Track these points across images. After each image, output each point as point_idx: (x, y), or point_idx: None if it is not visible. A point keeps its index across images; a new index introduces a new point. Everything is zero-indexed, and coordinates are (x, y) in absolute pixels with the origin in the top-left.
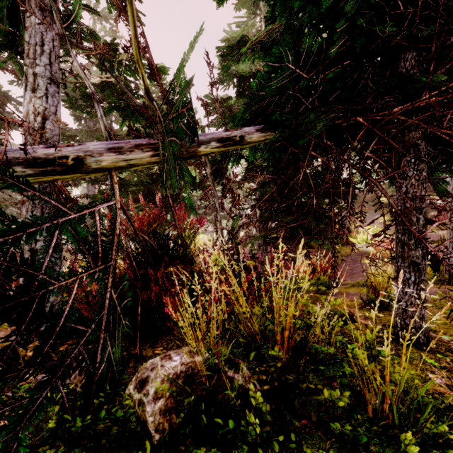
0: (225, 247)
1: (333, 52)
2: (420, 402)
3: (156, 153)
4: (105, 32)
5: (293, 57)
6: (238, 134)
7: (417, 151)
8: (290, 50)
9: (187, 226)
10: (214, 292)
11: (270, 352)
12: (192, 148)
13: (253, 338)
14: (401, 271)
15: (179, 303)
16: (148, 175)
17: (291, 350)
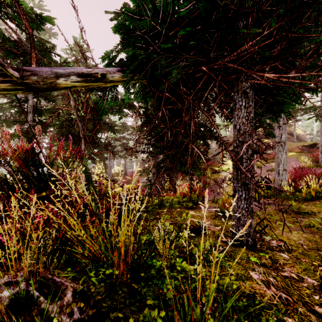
0: (66, 171)
1: (183, 11)
2: (234, 307)
3: (6, 79)
4: (33, 5)
5: (151, 13)
6: (99, 72)
7: (247, 97)
8: (147, 5)
9: (67, 155)
10: (39, 217)
11: (108, 271)
12: (49, 79)
13: (95, 258)
14: (206, 190)
15: (24, 227)
16: (69, 119)
17: (130, 266)
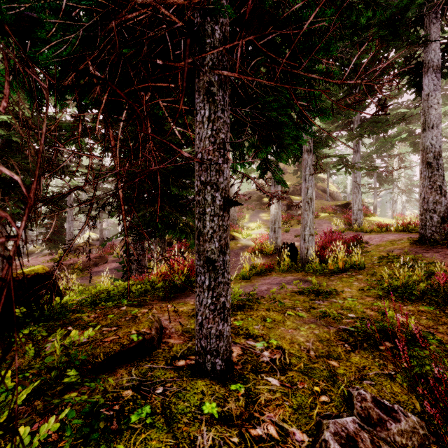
0: None
1: None
2: None
3: None
4: None
5: None
6: None
7: (213, 102)
8: None
9: None
10: None
11: None
12: None
13: None
14: None
15: None
16: None
17: None
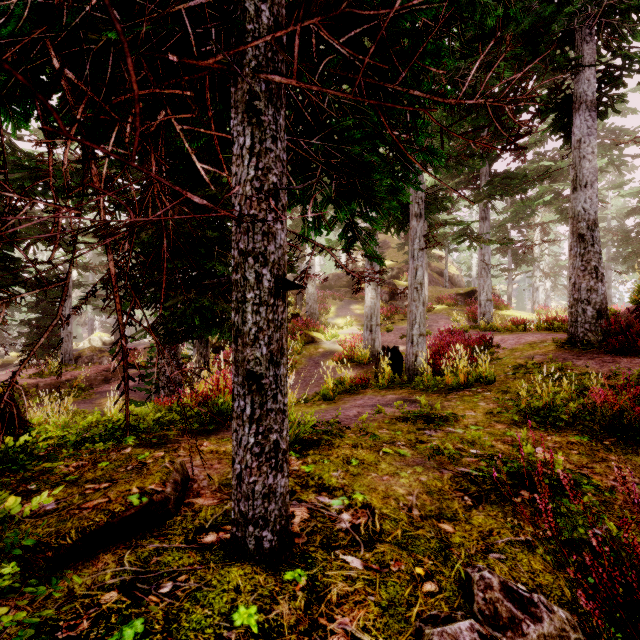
0: None
1: None
2: None
3: None
4: None
5: None
6: None
7: (258, 124)
8: None
9: None
10: None
11: None
12: None
13: None
14: None
15: None
16: None
17: None
